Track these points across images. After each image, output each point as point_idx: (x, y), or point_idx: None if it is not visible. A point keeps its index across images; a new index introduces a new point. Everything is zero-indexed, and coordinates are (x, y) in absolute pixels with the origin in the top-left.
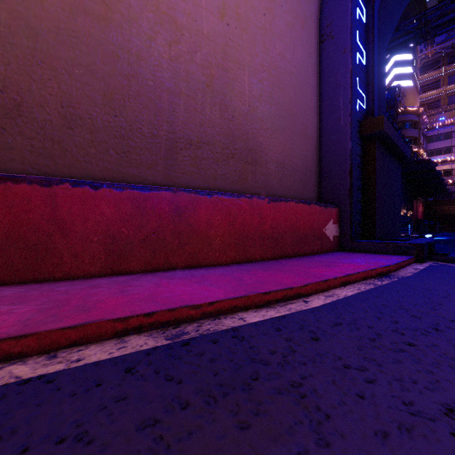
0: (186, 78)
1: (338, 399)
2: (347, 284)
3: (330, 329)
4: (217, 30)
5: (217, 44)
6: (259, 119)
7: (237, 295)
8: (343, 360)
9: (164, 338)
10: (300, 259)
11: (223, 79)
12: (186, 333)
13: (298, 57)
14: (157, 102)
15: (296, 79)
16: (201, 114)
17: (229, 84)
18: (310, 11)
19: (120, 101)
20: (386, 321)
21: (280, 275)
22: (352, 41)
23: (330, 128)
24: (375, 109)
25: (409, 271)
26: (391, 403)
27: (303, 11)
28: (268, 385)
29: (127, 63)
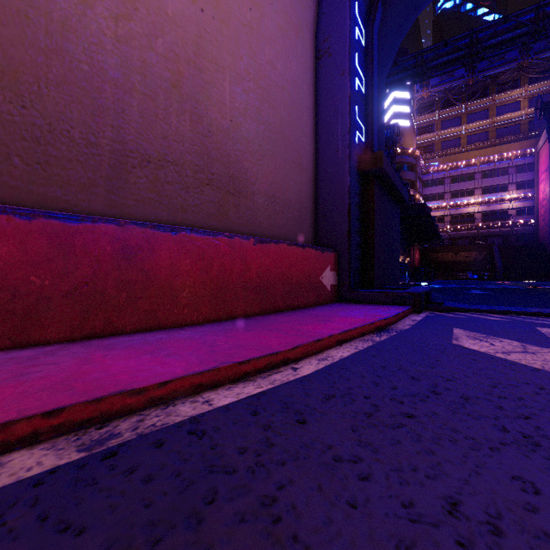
0: (142, 70)
1: (323, 515)
2: (343, 343)
3: (321, 405)
4: (188, 14)
5: (188, 33)
6: (244, 139)
7: (203, 368)
8: (333, 449)
9: (76, 449)
10: (293, 313)
11: (196, 80)
12: (116, 436)
13: (292, 71)
14: (96, 96)
15: (290, 97)
16: (164, 122)
17: (204, 88)
18: (305, 19)
19: (32, 85)
20: (384, 387)
21: (266, 336)
22: (351, 63)
23: (327, 159)
24: (374, 143)
25: (407, 323)
26: (388, 508)
27: (297, 16)
28: (228, 510)
29: (45, 31)
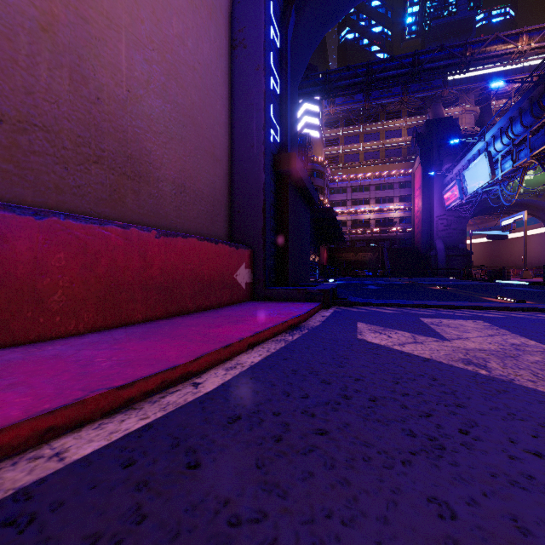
0: None
1: None
2: (256, 345)
3: (222, 434)
4: None
5: None
6: (146, 116)
7: (59, 403)
8: (230, 505)
9: None
10: (203, 314)
11: (78, 30)
12: None
13: (204, 53)
14: None
15: (202, 80)
16: (28, 72)
17: (90, 43)
18: (219, 2)
19: None
20: (295, 397)
21: (165, 345)
22: (266, 59)
23: (242, 154)
24: (288, 145)
25: (317, 319)
26: None
27: None
28: None
29: None
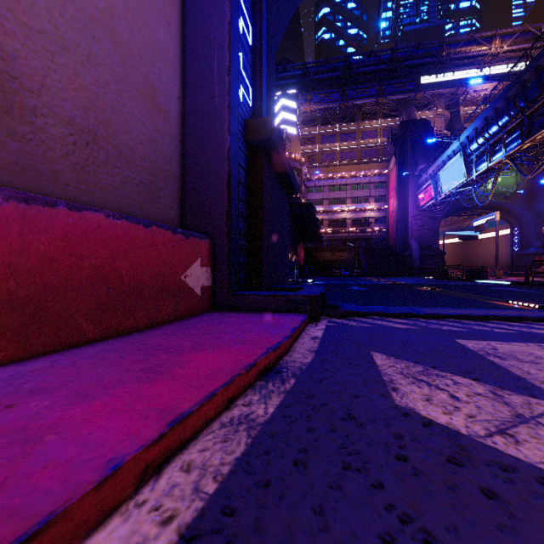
0: None
1: None
2: (171, 457)
3: None
4: None
5: None
6: None
7: None
8: None
9: None
10: (109, 346)
11: None
12: None
13: None
14: None
15: None
16: None
17: None
18: None
19: None
20: None
21: None
22: None
23: (199, 107)
24: (263, 111)
25: (307, 346)
26: None
27: None
28: None
29: None
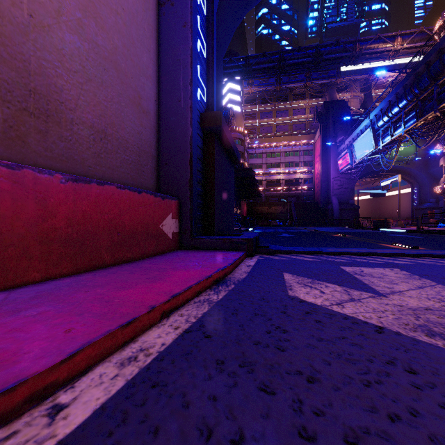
0: None
1: None
2: (173, 312)
3: None
4: None
5: None
6: (56, 49)
7: None
8: None
9: None
10: (121, 268)
11: None
12: None
13: (129, 1)
14: None
15: (126, 27)
16: None
17: None
18: None
19: None
20: (221, 443)
21: (38, 325)
22: (193, 17)
23: (170, 107)
24: (214, 105)
25: (243, 270)
26: None
27: None
28: None
29: None
